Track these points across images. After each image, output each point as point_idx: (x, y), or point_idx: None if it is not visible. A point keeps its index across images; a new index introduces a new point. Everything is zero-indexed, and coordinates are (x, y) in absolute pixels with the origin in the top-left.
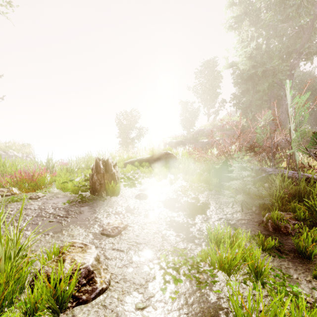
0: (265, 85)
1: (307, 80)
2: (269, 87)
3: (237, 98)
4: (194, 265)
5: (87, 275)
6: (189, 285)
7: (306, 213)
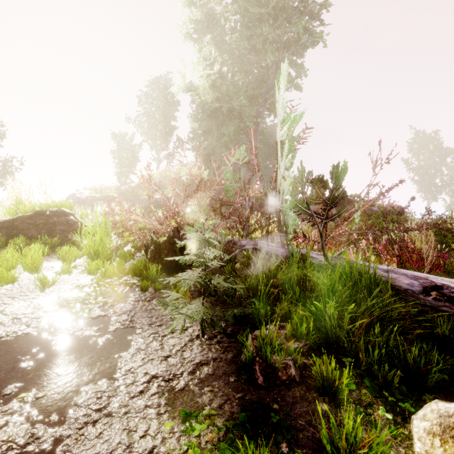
0: (231, 129)
1: (269, 139)
2: (235, 134)
3: (198, 139)
4: None
5: None
6: None
7: (311, 324)
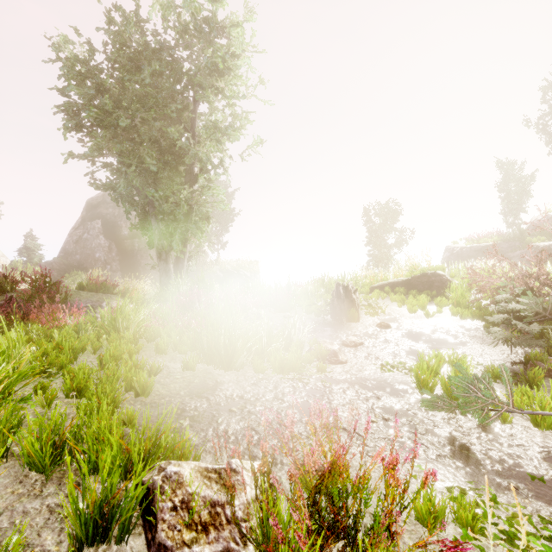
0: None
1: None
2: None
3: None
4: (409, 369)
5: (334, 353)
6: (399, 374)
7: None
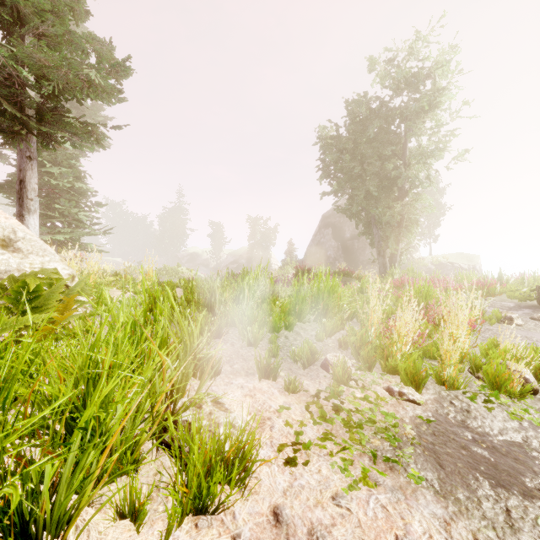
0: None
1: None
2: None
3: None
4: None
5: (510, 318)
6: None
7: None
